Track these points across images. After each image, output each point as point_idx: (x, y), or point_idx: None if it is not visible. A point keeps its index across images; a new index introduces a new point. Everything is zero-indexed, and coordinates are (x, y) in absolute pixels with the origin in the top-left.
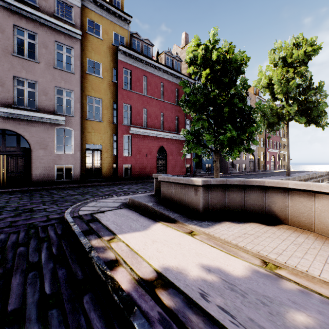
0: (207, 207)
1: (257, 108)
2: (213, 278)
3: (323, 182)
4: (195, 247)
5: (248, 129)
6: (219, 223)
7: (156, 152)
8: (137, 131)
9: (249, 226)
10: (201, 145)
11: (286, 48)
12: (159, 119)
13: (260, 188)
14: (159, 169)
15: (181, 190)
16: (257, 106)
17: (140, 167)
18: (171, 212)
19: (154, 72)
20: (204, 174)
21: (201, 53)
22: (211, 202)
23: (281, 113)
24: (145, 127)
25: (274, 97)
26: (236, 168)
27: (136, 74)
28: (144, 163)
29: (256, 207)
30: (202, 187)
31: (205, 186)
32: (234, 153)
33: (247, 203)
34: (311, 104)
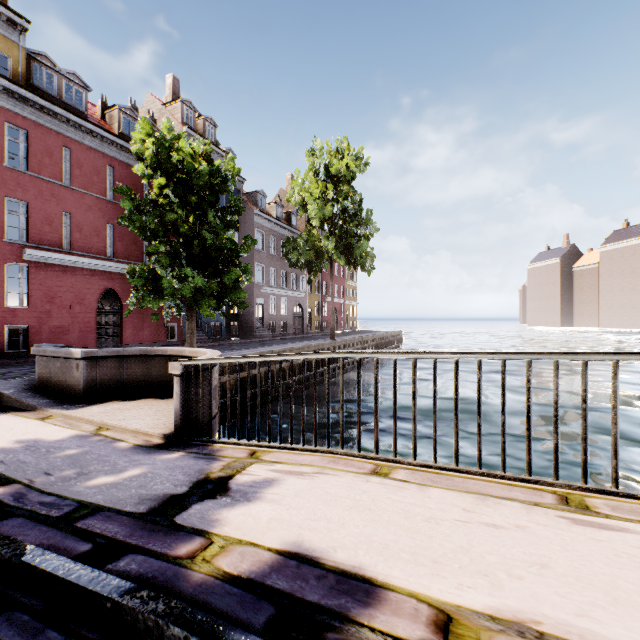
0: (95, 386)
1: (246, 245)
2: (17, 446)
3: (387, 346)
4: (31, 429)
5: (227, 275)
6: (101, 403)
7: (96, 301)
8: (45, 257)
9: (137, 402)
10: (162, 294)
11: (330, 152)
12: (104, 236)
13: (165, 358)
14: (103, 334)
15: (62, 367)
16: (247, 242)
17: (54, 330)
18: (39, 399)
19: (92, 143)
20: (205, 339)
21: (150, 151)
22: (100, 380)
23: (320, 247)
24: (68, 250)
25: (310, 223)
26: (269, 328)
27: (44, 141)
28: (65, 321)
29: (161, 381)
30: (84, 360)
31: (91, 359)
32: (203, 309)
33: (151, 377)
34: (353, 239)
